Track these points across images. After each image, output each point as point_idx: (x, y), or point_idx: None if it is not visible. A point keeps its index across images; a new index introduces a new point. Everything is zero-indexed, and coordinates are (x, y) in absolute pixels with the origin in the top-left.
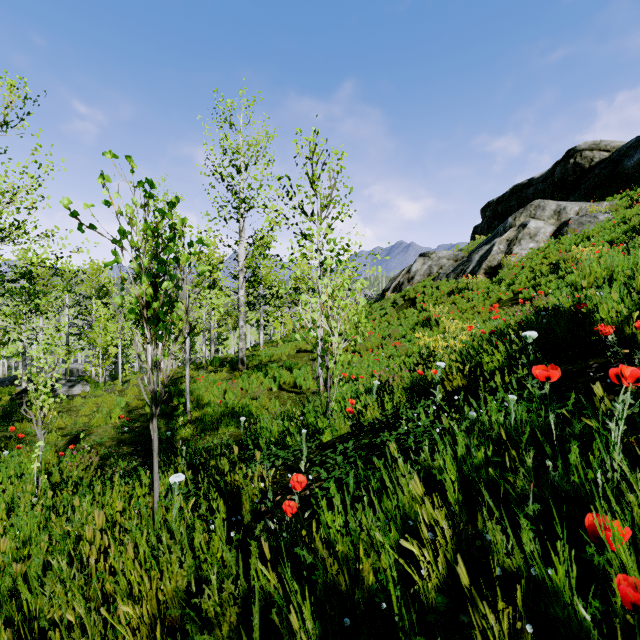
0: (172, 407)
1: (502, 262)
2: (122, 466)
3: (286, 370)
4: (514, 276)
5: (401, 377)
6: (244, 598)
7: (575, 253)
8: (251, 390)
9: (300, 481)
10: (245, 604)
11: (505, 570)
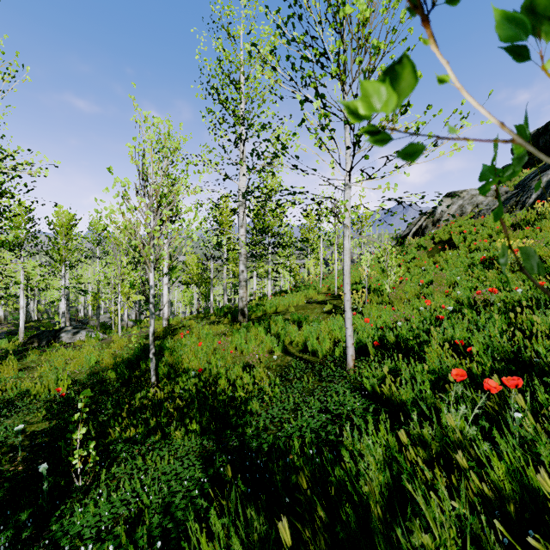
0: (144, 371)
1: None
2: None
3: (293, 325)
4: None
5: None
6: None
7: None
8: (247, 352)
9: None
10: None
11: None
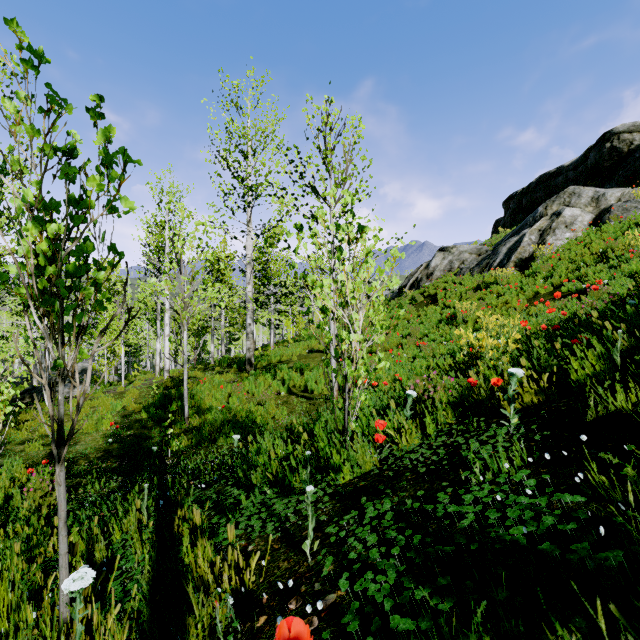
0: (171, 412)
1: (534, 254)
2: (98, 488)
3: (296, 372)
4: (551, 268)
5: (444, 387)
6: None
7: (629, 239)
8: (258, 394)
9: (296, 639)
10: None
11: None
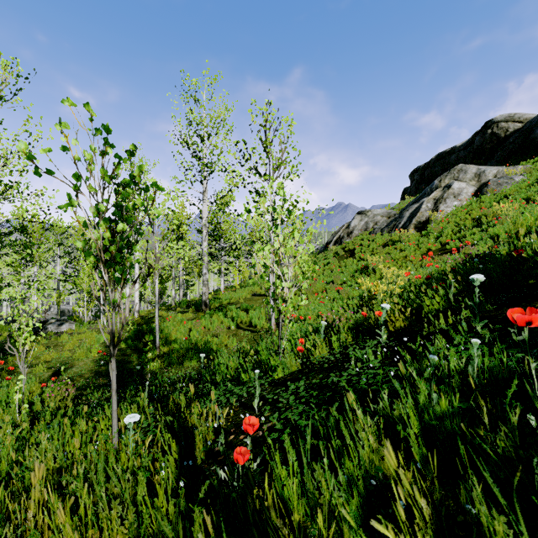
0: (144, 343)
1: (430, 218)
2: (97, 396)
3: (243, 311)
4: (441, 230)
5: (346, 318)
6: None
7: (496, 209)
8: (212, 328)
9: (252, 425)
10: None
11: None
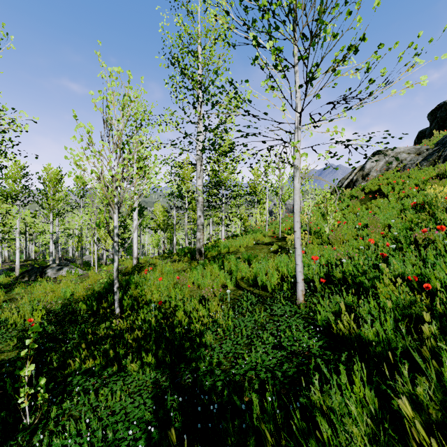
0: (112, 303)
1: None
2: None
3: (244, 263)
4: None
5: None
6: None
7: None
8: (203, 286)
9: None
10: None
11: None
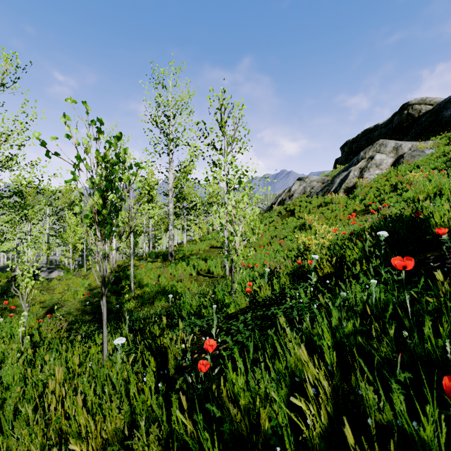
0: (121, 287)
1: (356, 184)
2: (84, 329)
3: (202, 261)
4: (365, 194)
5: (285, 266)
6: (167, 440)
7: (409, 177)
8: (177, 275)
9: (211, 344)
10: (167, 445)
11: (376, 422)
